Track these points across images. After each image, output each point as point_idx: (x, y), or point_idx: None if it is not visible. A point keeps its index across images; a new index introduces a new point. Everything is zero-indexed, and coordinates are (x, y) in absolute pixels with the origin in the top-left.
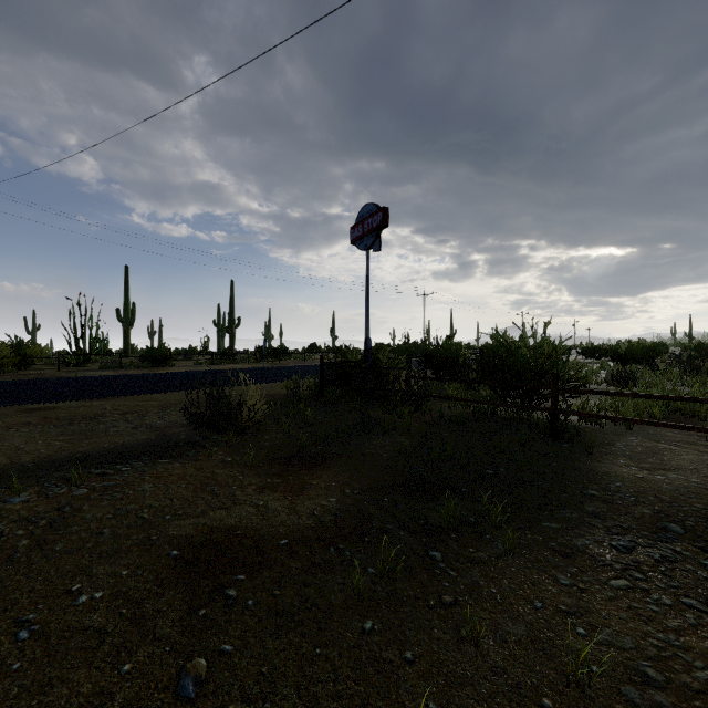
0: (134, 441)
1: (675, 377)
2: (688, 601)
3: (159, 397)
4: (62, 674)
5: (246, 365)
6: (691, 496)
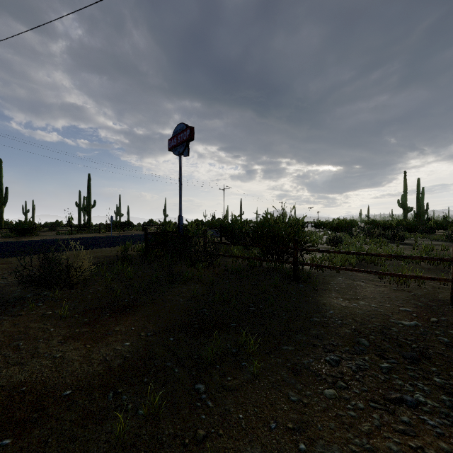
0: None
1: (361, 240)
2: (374, 403)
3: (12, 260)
4: None
5: (98, 234)
6: (372, 316)
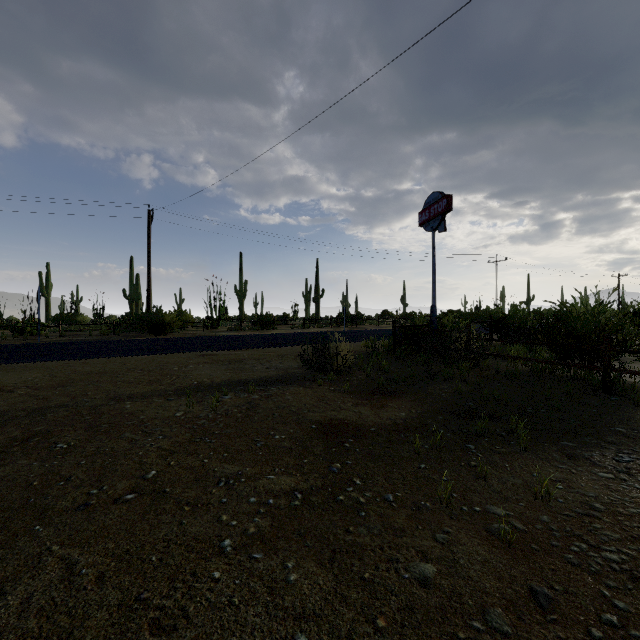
0: (270, 375)
1: None
2: None
3: (275, 350)
4: (280, 458)
5: (329, 329)
6: None
